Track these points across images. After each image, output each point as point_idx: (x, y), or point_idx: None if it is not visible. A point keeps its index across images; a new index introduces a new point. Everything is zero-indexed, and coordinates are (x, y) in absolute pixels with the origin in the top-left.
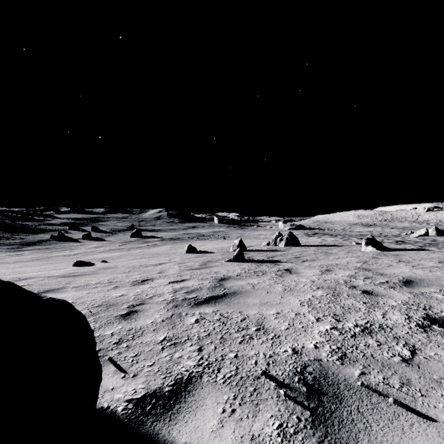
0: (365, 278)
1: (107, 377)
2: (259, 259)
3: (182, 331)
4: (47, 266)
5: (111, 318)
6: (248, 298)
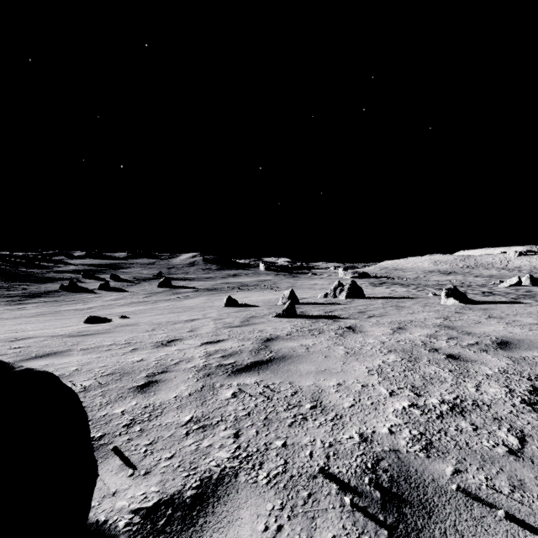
0: (449, 338)
1: (109, 475)
2: (314, 314)
3: (214, 409)
4: (53, 322)
5: (123, 390)
6: (301, 364)
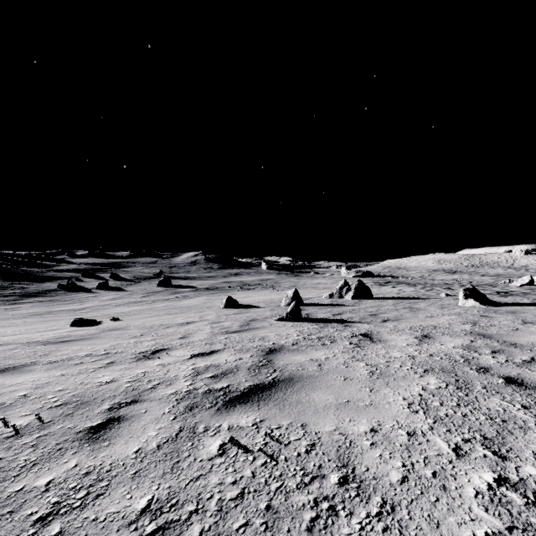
0: (494, 352)
1: None
2: (321, 317)
3: (187, 483)
4: (38, 325)
5: (68, 436)
6: (315, 392)
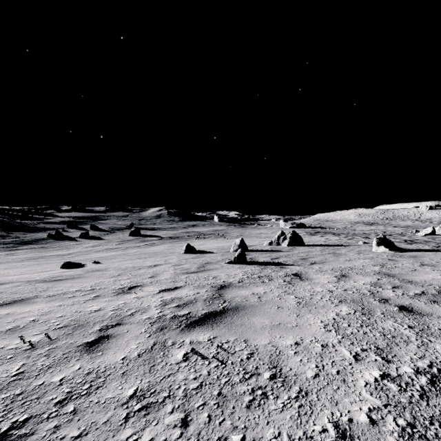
0: (394, 287)
1: None
2: (262, 261)
3: (162, 379)
4: (34, 267)
5: (71, 348)
6: (255, 317)
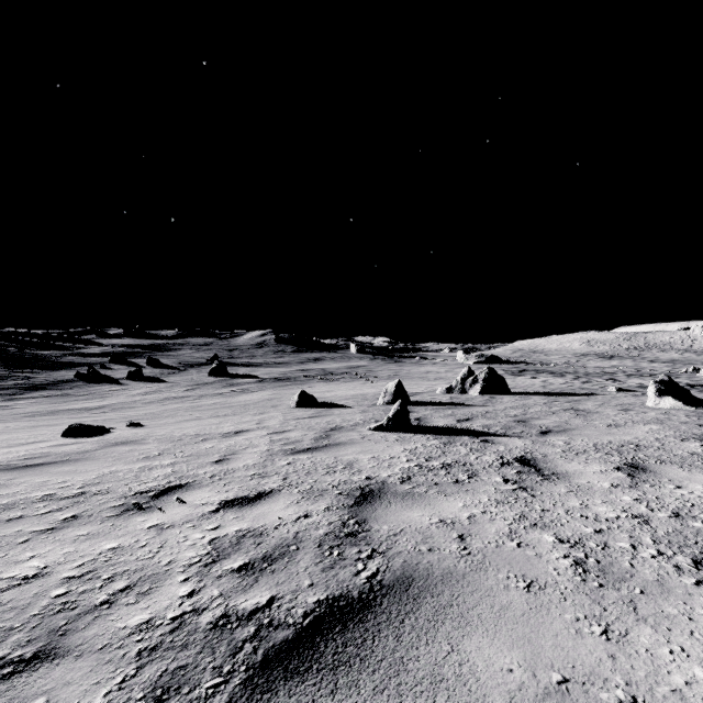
0: None
1: None
2: (441, 425)
3: None
4: (20, 433)
5: None
6: (470, 634)
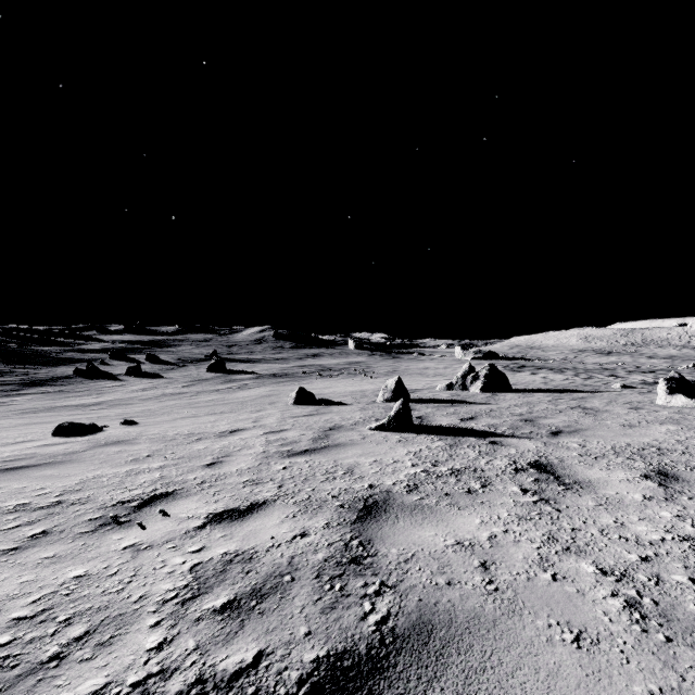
0: None
1: None
2: (444, 425)
3: None
4: (10, 431)
5: None
6: None
